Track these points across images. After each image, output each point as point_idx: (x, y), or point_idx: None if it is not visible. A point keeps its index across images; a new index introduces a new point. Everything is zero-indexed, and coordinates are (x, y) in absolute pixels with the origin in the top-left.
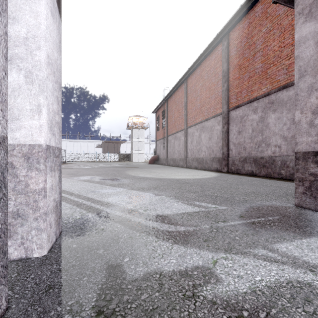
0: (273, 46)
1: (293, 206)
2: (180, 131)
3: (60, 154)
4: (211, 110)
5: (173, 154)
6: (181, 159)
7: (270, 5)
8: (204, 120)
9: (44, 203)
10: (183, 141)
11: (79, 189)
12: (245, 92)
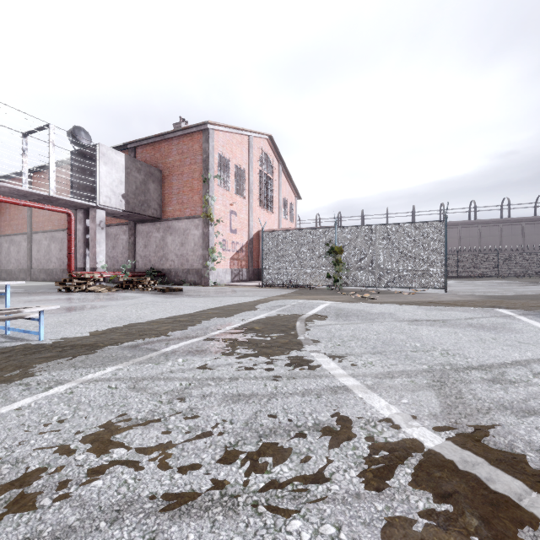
0: None
1: None
2: (21, 235)
3: None
4: (62, 222)
5: (7, 263)
6: (22, 271)
7: None
8: (54, 230)
9: None
10: (25, 248)
11: None
12: None
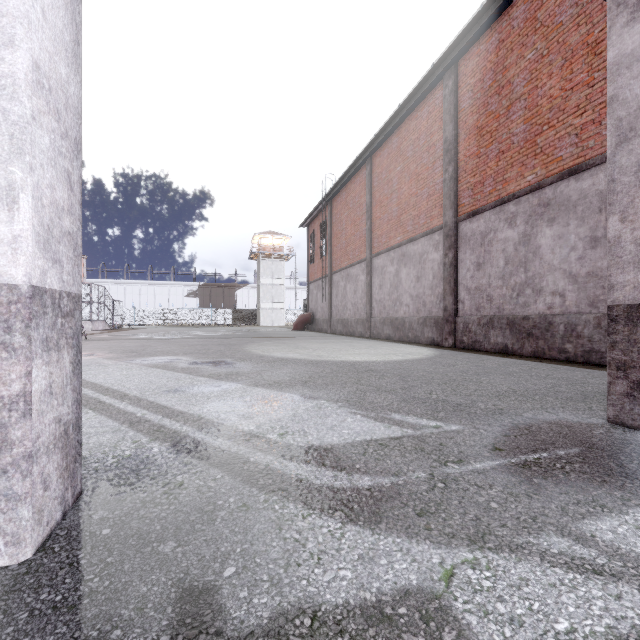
0: (548, 89)
1: (604, 423)
2: (358, 264)
3: (78, 309)
4: (421, 220)
5: (342, 310)
6: (359, 321)
7: (542, 4)
8: (406, 241)
9: (26, 432)
10: (363, 284)
11: (141, 384)
12: (491, 182)
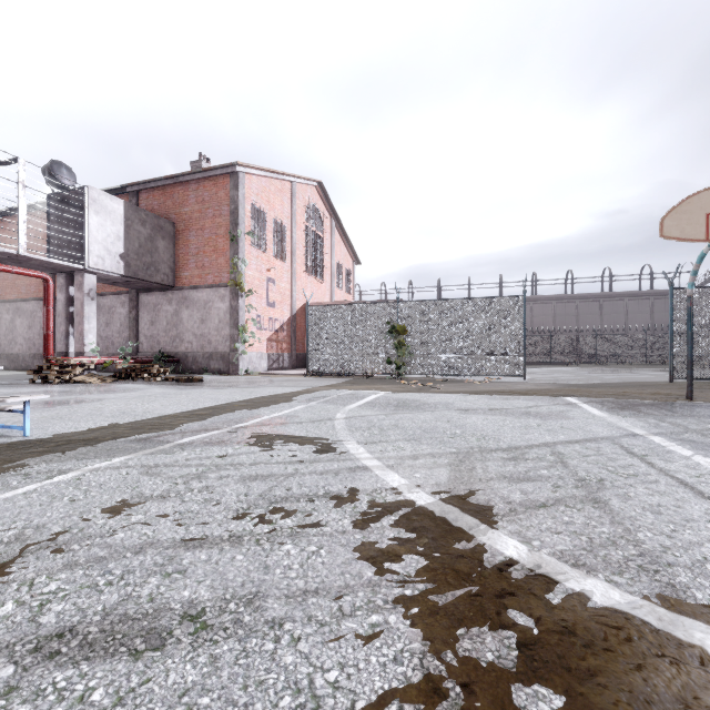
0: None
1: None
2: None
3: None
4: (32, 289)
5: None
6: None
7: None
8: (21, 300)
9: None
10: None
11: None
12: None
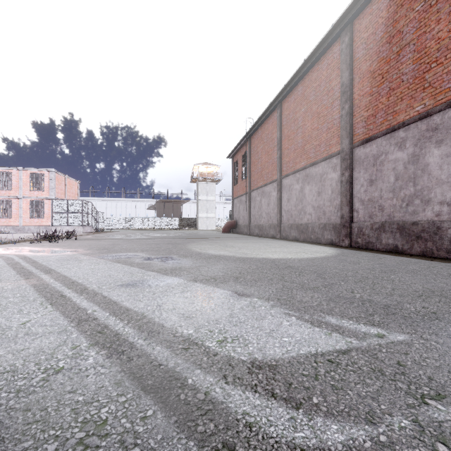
0: (436, 33)
1: None
2: (270, 184)
3: None
4: (321, 148)
5: (258, 218)
6: (271, 226)
7: None
8: (309, 165)
9: None
10: (274, 198)
11: (101, 278)
12: (382, 115)
